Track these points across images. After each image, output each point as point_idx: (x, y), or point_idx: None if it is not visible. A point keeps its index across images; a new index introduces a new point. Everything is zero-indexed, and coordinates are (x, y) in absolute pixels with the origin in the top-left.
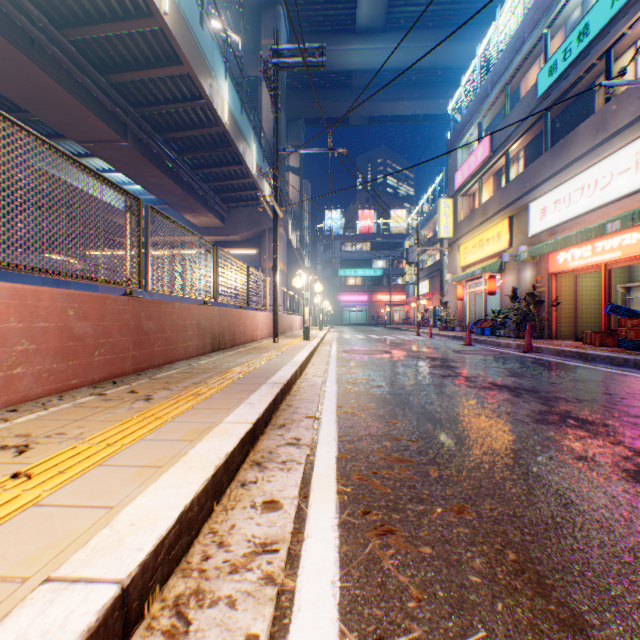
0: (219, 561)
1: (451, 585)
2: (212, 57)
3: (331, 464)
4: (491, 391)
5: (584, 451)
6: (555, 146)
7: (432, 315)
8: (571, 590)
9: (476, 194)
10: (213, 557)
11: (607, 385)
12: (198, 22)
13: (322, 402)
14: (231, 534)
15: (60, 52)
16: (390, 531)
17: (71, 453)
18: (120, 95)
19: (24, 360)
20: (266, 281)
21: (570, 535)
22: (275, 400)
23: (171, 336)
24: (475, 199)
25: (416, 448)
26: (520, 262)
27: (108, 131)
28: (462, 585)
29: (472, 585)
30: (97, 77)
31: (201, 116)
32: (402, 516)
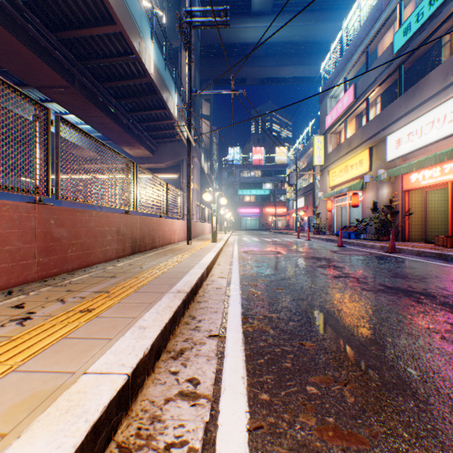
0: None
1: None
2: (140, 21)
3: (241, 452)
4: (389, 295)
5: None
6: (409, 90)
7: (307, 223)
8: None
9: (342, 132)
10: None
11: None
12: None
13: (226, 311)
14: None
15: (15, 10)
16: None
17: None
18: (68, 50)
19: None
20: (182, 196)
21: None
22: (174, 317)
23: (87, 241)
24: (341, 136)
25: (355, 403)
26: (378, 182)
27: (58, 78)
28: None
29: None
30: (47, 33)
31: (133, 69)
32: None
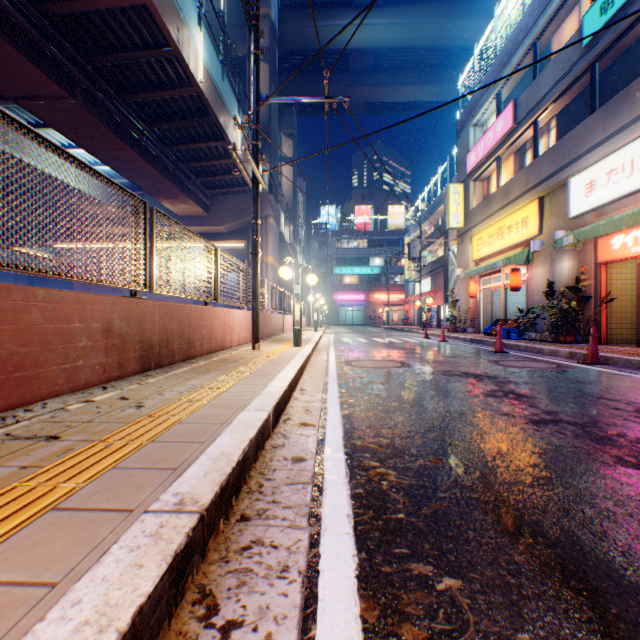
0: None
1: None
2: None
3: None
4: None
5: None
6: (610, 101)
7: (435, 315)
8: None
9: (492, 177)
10: None
11: None
12: None
13: (314, 565)
14: None
15: None
16: None
17: None
18: (63, 38)
19: None
20: (246, 271)
21: None
22: None
23: (20, 353)
24: (491, 183)
25: None
26: (554, 251)
27: (46, 82)
28: None
29: None
30: (23, 3)
31: (169, 72)
32: None
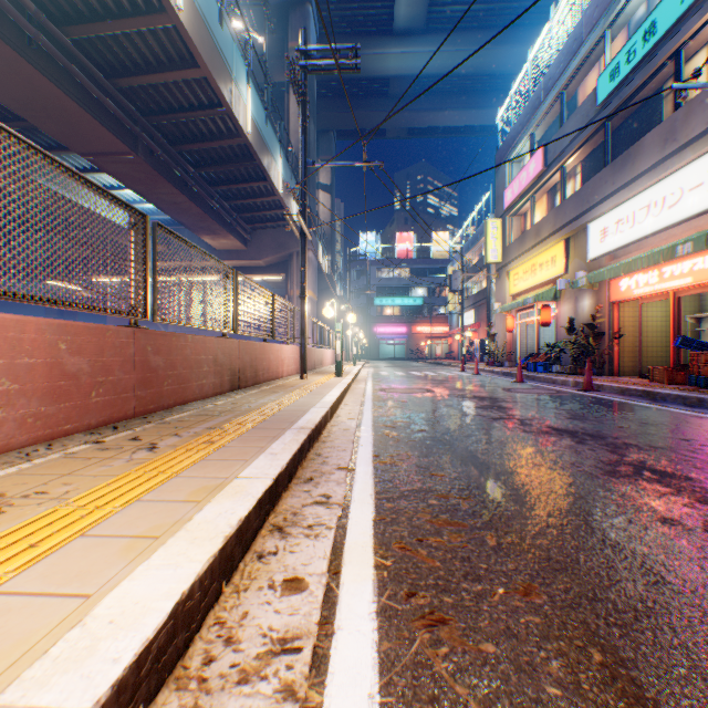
0: (225, 666)
1: (524, 700)
2: (233, 59)
3: (367, 529)
4: (550, 437)
5: (668, 512)
6: (617, 159)
7: (478, 349)
8: (680, 707)
9: (528, 214)
10: (218, 660)
11: (683, 429)
12: (217, 20)
13: (356, 450)
14: (242, 626)
15: (61, 53)
16: (442, 621)
17: (49, 519)
18: (129, 102)
19: (4, 403)
20: (293, 311)
21: (667, 626)
22: (301, 449)
23: (183, 373)
24: (526, 219)
25: (468, 508)
26: (577, 289)
27: (116, 142)
28: (538, 700)
29: (551, 700)
30: (103, 81)
31: (220, 126)
32: (456, 599)
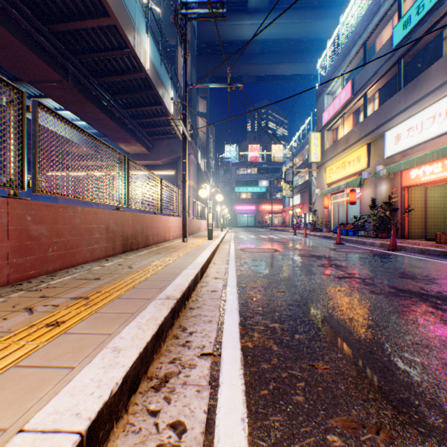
0: None
1: None
2: (135, 15)
3: None
4: (403, 300)
5: None
6: (409, 84)
7: (303, 220)
8: None
9: (339, 128)
10: None
11: None
12: None
13: (222, 320)
14: None
15: (5, 1)
16: None
17: None
18: (61, 44)
19: None
20: (178, 192)
21: None
22: (159, 332)
23: (71, 240)
24: (338, 132)
25: None
26: (377, 178)
27: (51, 72)
28: None
29: None
30: (39, 25)
31: (128, 63)
32: None
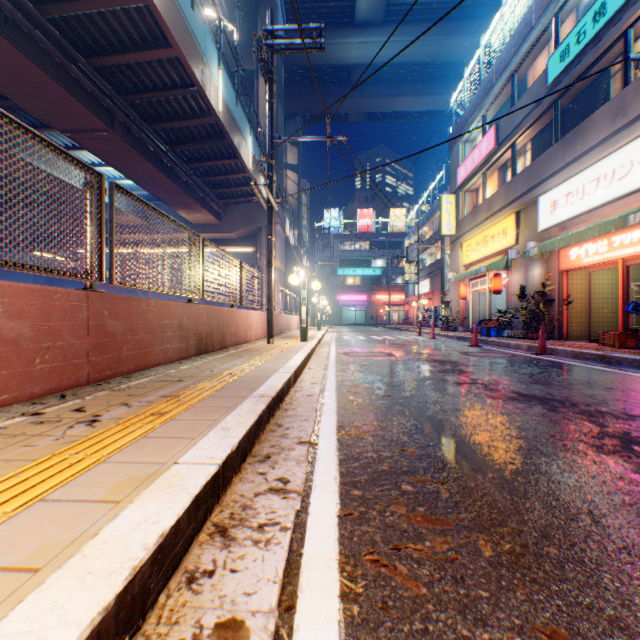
0: None
1: None
2: (204, 42)
3: (331, 530)
4: (520, 403)
5: None
6: (567, 135)
7: (433, 315)
8: None
9: (480, 189)
10: None
11: None
12: (188, 3)
13: (319, 419)
14: None
15: (38, 31)
16: None
17: None
18: (106, 81)
19: None
20: (261, 278)
21: None
22: (259, 421)
23: (145, 338)
24: (479, 195)
25: (449, 497)
26: (528, 259)
27: (93, 119)
28: None
29: None
30: (79, 60)
31: (193, 105)
32: None
